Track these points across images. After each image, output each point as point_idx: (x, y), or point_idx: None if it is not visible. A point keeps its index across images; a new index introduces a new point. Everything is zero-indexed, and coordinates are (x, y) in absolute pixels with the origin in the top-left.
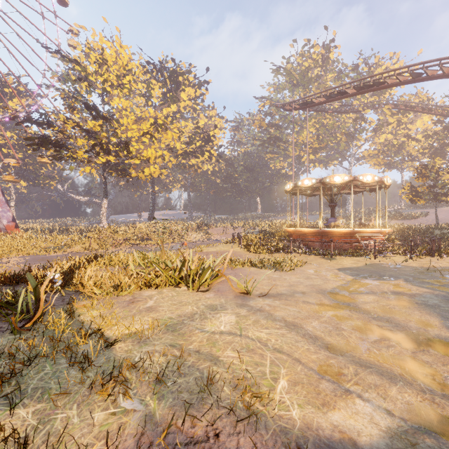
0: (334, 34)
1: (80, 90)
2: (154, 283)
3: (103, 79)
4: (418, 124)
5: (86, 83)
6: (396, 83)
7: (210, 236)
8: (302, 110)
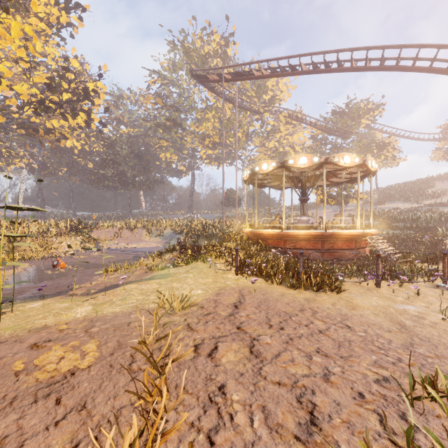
0: (234, 28)
1: None
2: None
3: None
4: (295, 138)
5: None
6: (360, 67)
7: (97, 243)
8: (213, 93)
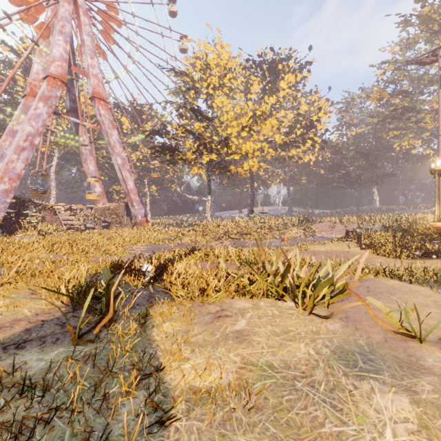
0: None
1: (188, 98)
2: (248, 291)
3: (207, 84)
4: None
5: (193, 91)
6: None
7: (314, 233)
8: None
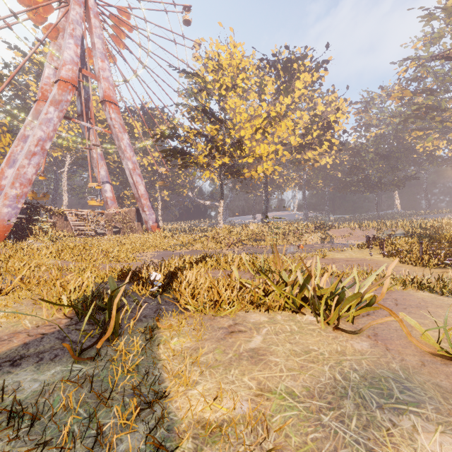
0: None
1: (200, 100)
2: (264, 304)
3: (219, 85)
4: None
5: (205, 92)
6: None
7: (331, 239)
8: None
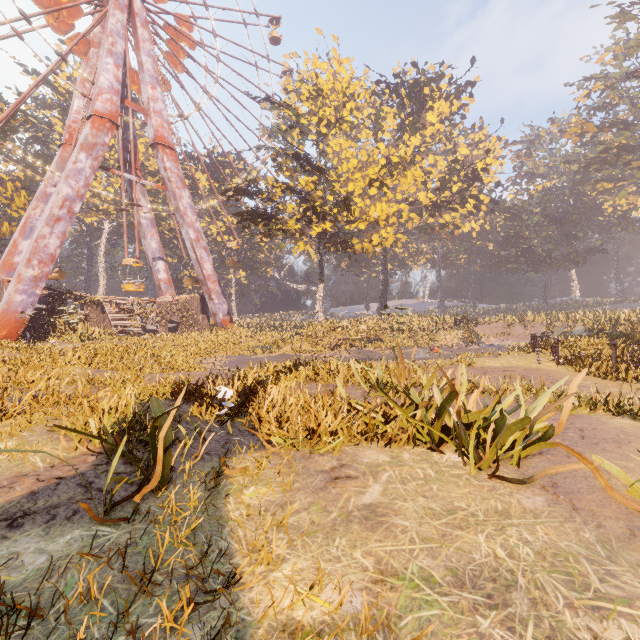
0: None
1: (291, 141)
2: (383, 435)
3: (318, 119)
4: None
5: (297, 130)
6: None
7: (479, 339)
8: None
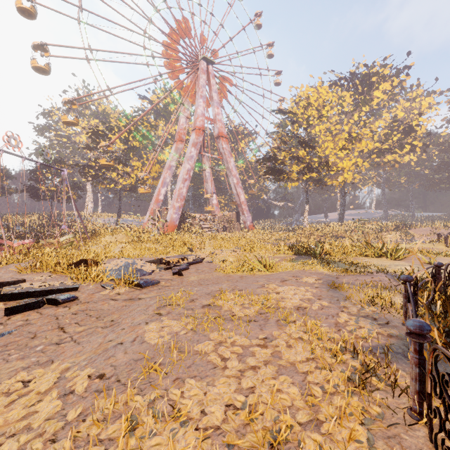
0: None
1: (292, 130)
2: (365, 254)
3: (307, 116)
4: None
5: (297, 125)
6: None
7: (412, 237)
8: None
